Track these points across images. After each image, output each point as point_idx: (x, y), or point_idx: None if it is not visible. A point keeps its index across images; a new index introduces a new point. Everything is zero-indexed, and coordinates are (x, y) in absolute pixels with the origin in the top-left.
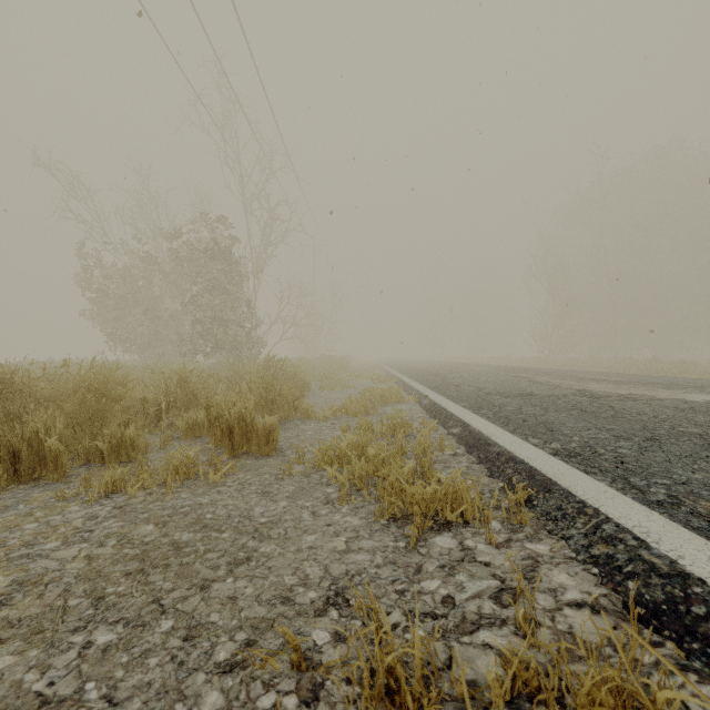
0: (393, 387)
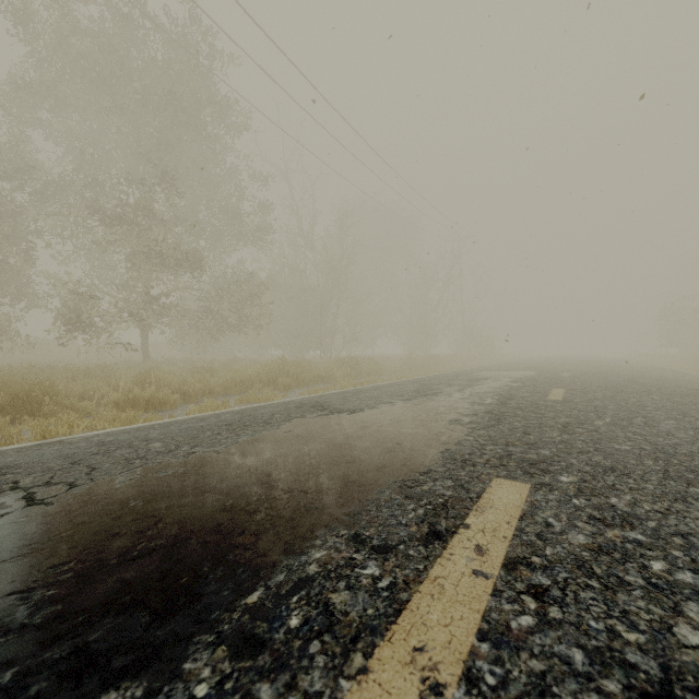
0: None
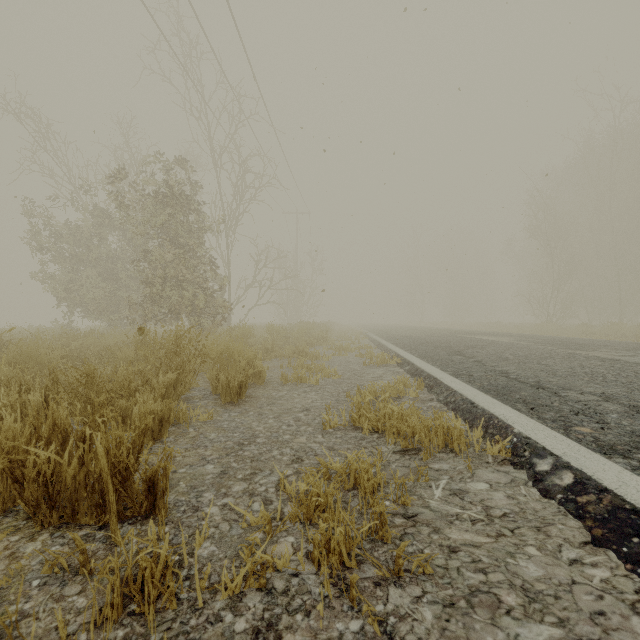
0: (406, 382)
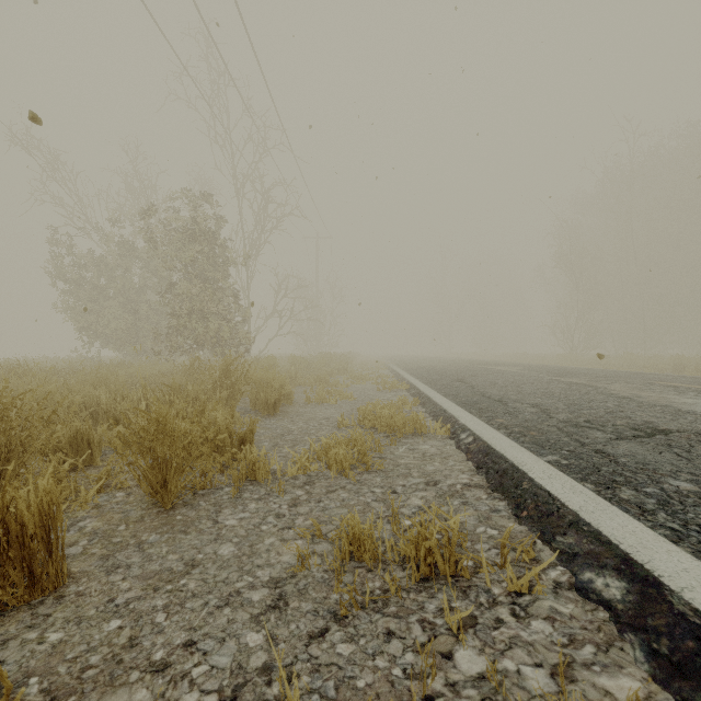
0: (405, 400)
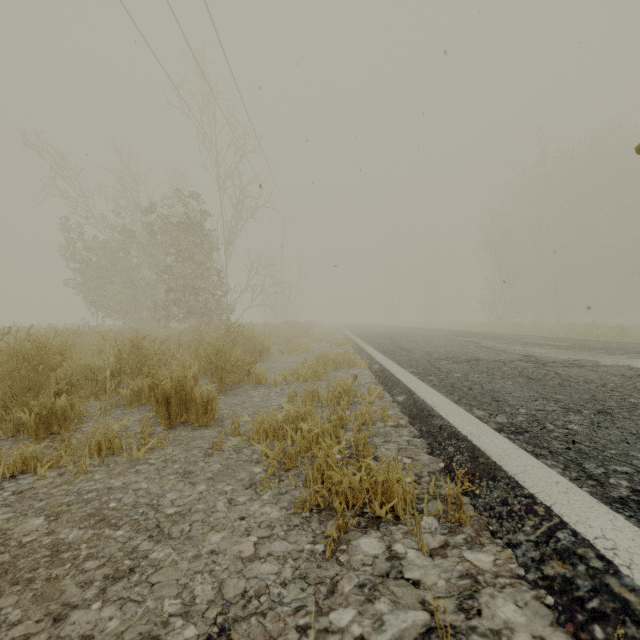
0: (348, 351)
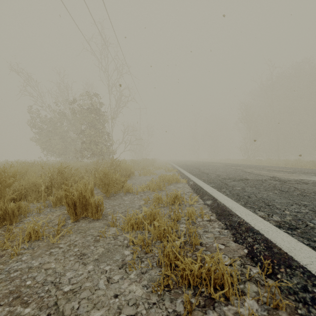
0: (175, 174)
